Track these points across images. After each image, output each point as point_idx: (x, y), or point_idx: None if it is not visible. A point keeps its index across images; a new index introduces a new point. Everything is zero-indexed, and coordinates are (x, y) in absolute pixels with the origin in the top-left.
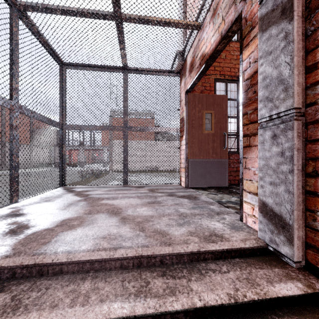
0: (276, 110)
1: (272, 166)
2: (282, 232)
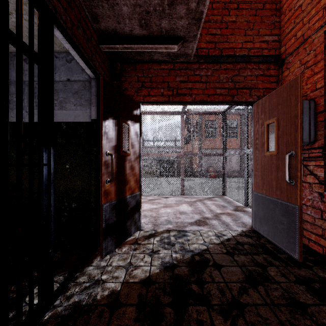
0: None
1: None
2: None
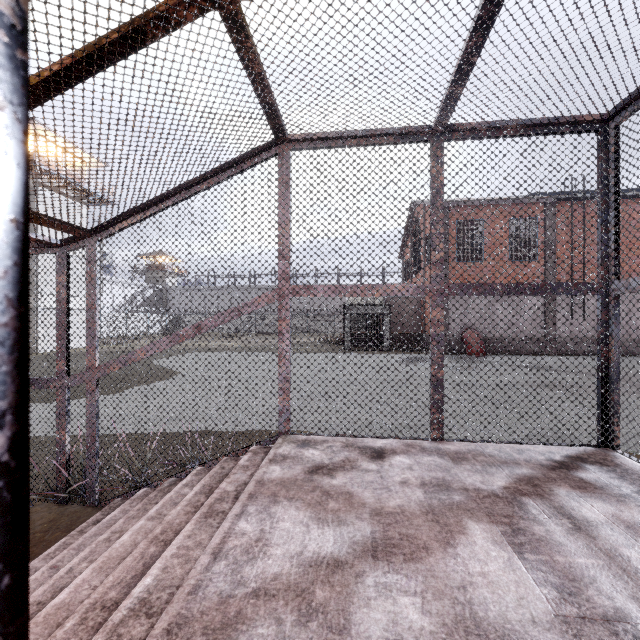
0: None
1: None
2: None
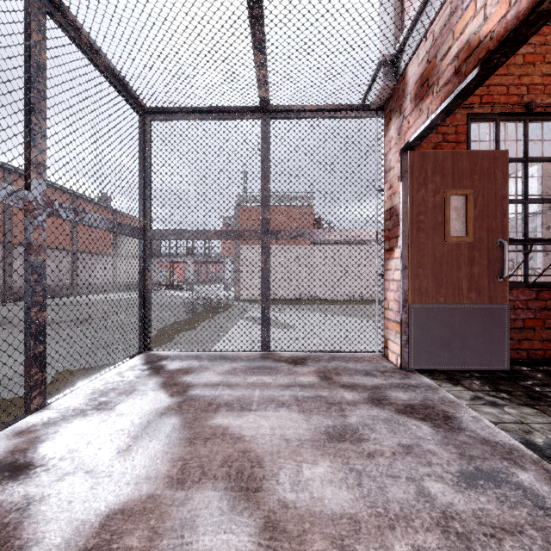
0: None
1: None
2: None
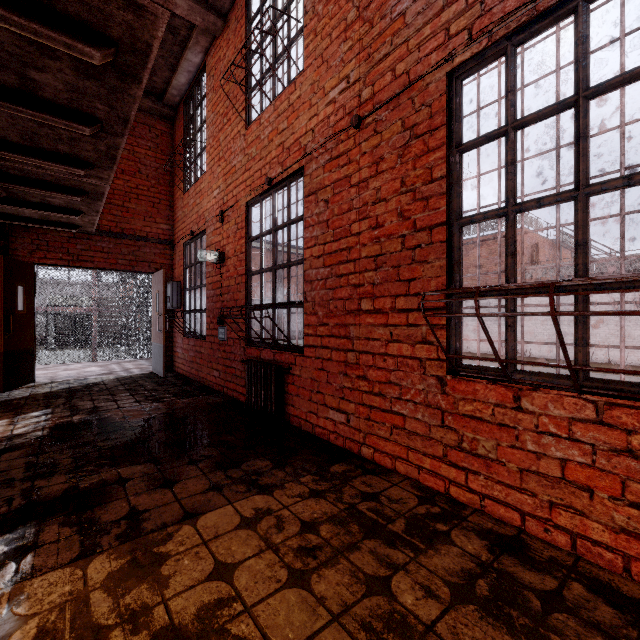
0: None
1: None
2: None
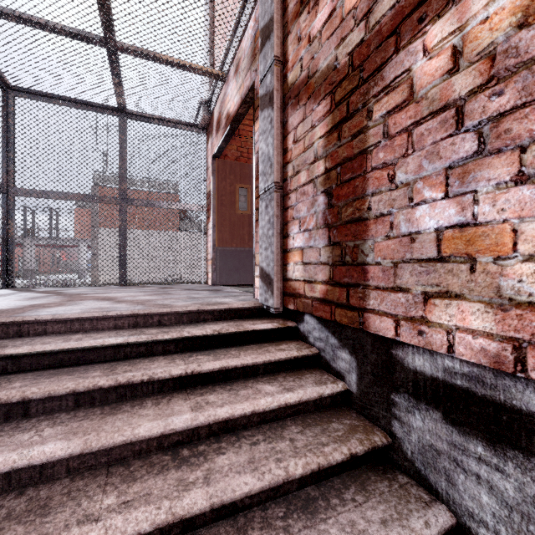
0: (267, 183)
1: (266, 233)
2: (269, 288)
